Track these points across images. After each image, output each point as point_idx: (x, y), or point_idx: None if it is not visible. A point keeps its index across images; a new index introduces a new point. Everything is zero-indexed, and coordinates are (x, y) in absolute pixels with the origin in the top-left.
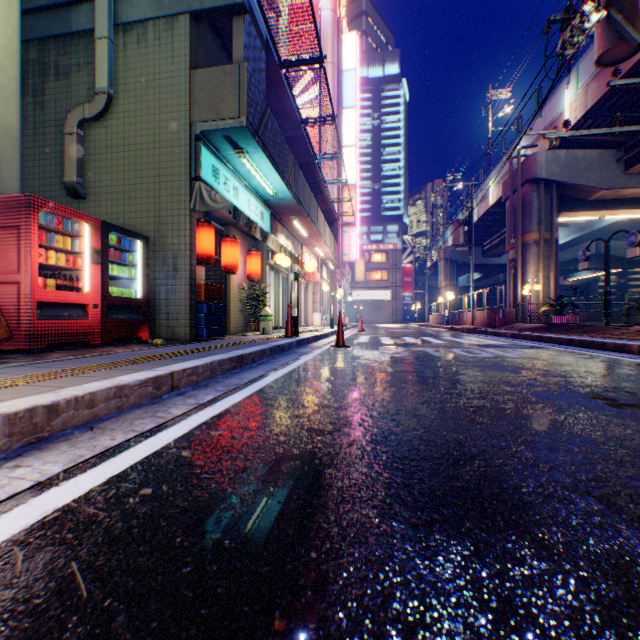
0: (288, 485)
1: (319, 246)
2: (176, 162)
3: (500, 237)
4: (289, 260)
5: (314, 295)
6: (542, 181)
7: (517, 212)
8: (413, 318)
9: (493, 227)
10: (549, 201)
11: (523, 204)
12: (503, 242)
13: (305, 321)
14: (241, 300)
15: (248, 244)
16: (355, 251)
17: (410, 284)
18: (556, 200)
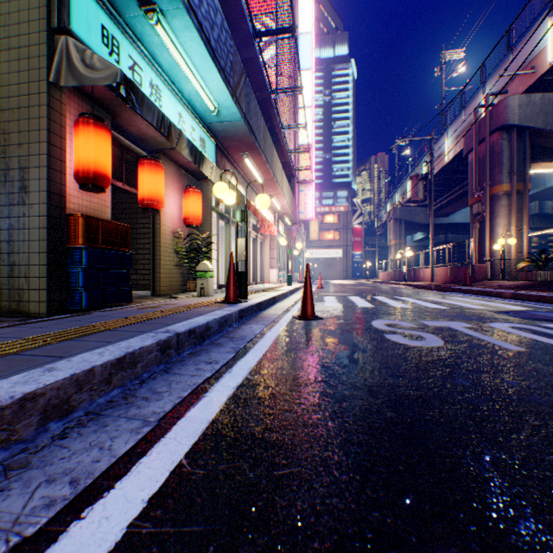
0: None
1: (276, 197)
2: (25, 0)
3: (451, 196)
4: (234, 194)
5: (271, 251)
6: (514, 128)
7: (485, 162)
8: (362, 275)
9: (444, 187)
10: (522, 149)
11: (492, 154)
12: (453, 201)
13: (261, 278)
14: (177, 252)
15: (188, 183)
16: (311, 209)
17: (360, 243)
18: (529, 148)
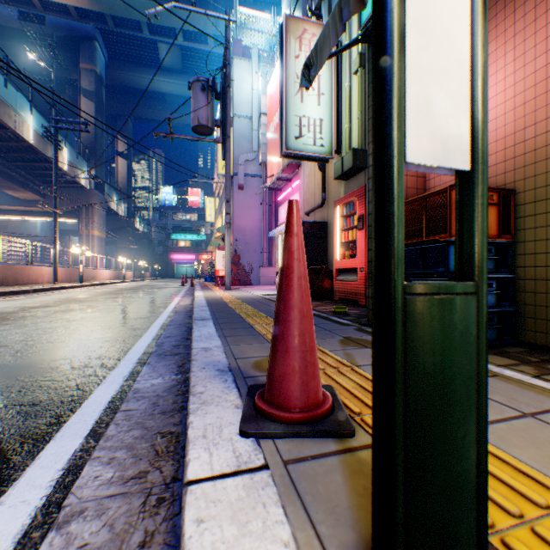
0: (139, 305)
1: None
2: None
3: None
4: None
5: None
6: None
7: None
8: None
9: None
10: None
11: None
12: None
13: None
14: None
15: None
16: None
17: None
18: None
